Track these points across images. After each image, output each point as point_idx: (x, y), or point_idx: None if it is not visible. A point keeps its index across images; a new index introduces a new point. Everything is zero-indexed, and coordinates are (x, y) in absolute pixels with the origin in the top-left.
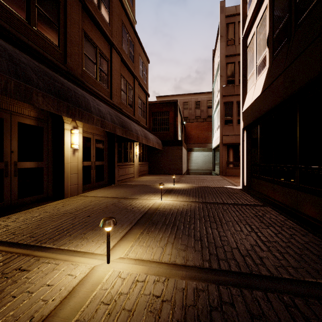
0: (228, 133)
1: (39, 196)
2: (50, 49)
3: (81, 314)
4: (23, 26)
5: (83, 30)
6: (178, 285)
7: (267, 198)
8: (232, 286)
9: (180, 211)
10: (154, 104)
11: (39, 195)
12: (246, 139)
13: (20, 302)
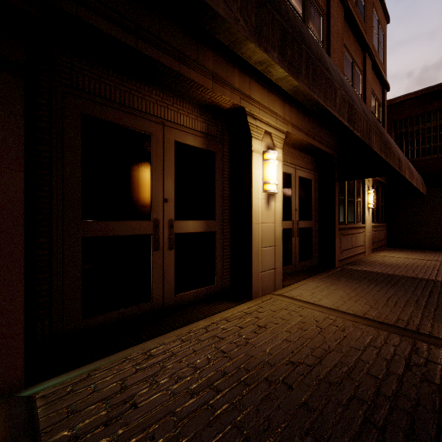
0: None
1: (209, 289)
2: None
3: None
4: None
5: None
6: None
7: None
8: None
9: None
10: (400, 103)
11: (209, 287)
12: None
13: None
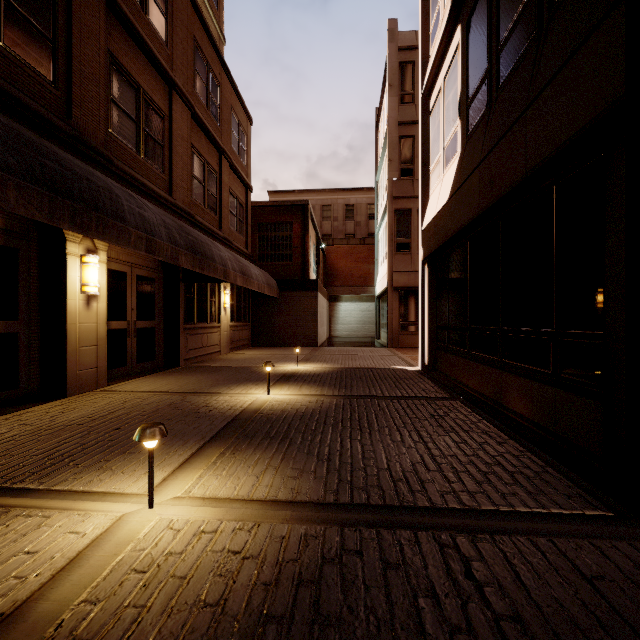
0: (402, 268)
1: (9, 393)
2: (33, 87)
3: (93, 591)
4: None
5: (110, 52)
6: (275, 532)
7: (459, 387)
8: (365, 527)
9: (301, 412)
10: (263, 207)
11: (10, 391)
12: (428, 279)
13: None
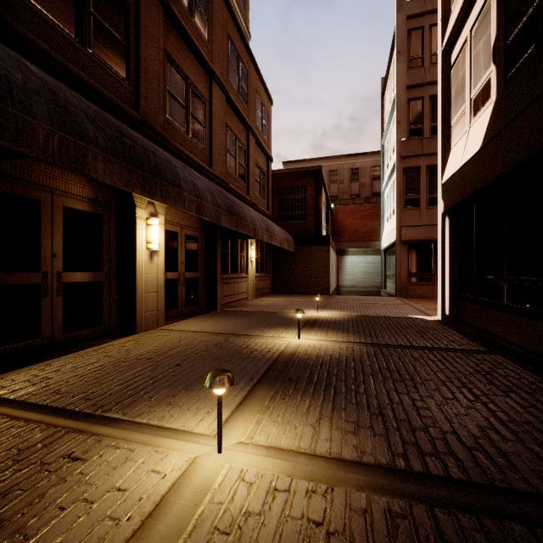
0: (411, 222)
1: (96, 329)
2: (113, 85)
3: None
4: (71, 47)
5: (166, 51)
6: (353, 502)
7: (492, 339)
8: (459, 510)
9: (335, 359)
10: (281, 174)
11: (97, 327)
12: (450, 231)
13: (72, 520)
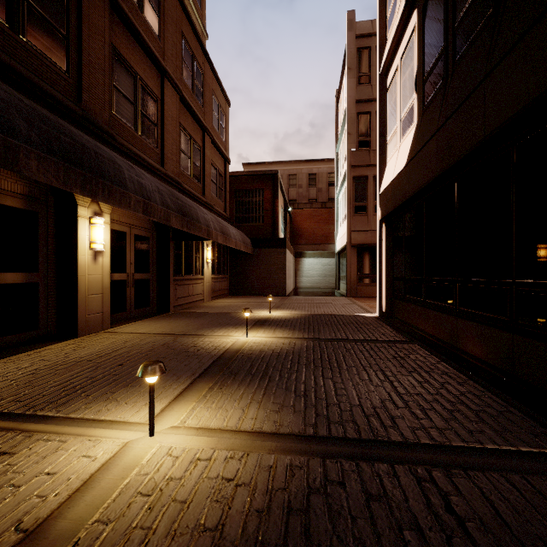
0: (359, 228)
1: (31, 333)
2: (51, 76)
3: (104, 511)
4: (1, 33)
5: (113, 45)
6: (263, 462)
7: (415, 331)
8: (345, 459)
9: (276, 353)
10: (239, 176)
11: (32, 332)
12: (386, 237)
13: None
